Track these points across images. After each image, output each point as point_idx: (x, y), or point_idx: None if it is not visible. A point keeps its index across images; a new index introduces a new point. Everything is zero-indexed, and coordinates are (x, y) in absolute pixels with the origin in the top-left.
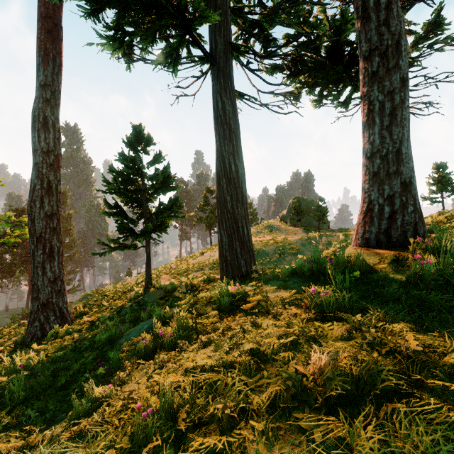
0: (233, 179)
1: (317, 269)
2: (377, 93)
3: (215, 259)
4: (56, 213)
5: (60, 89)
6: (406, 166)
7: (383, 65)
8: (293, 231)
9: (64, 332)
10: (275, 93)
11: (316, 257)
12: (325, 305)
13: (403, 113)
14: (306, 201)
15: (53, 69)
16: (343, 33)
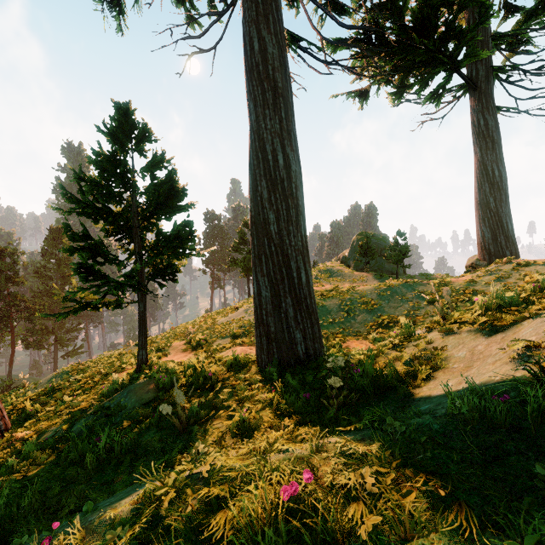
0: (280, 180)
1: None
2: None
3: (252, 319)
4: None
5: None
6: None
7: None
8: (360, 278)
9: None
10: (351, 44)
11: None
12: None
13: None
14: (375, 237)
15: None
16: None
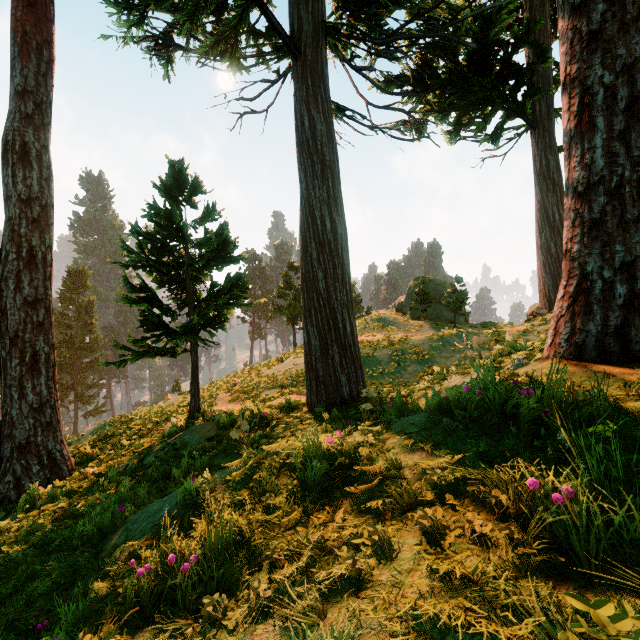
0: (327, 242)
1: (495, 407)
2: (599, 71)
3: (300, 370)
4: (43, 299)
5: (51, 101)
6: None
7: (613, 17)
8: (416, 327)
9: (45, 497)
10: (394, 108)
11: (489, 381)
12: (564, 521)
13: None
14: (433, 282)
15: (38, 66)
16: (494, 27)
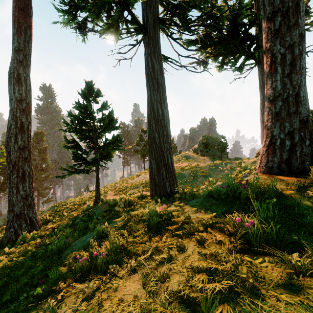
0: (160, 120)
1: (231, 193)
2: (279, 47)
3: (147, 180)
4: (27, 147)
5: (31, 54)
6: (304, 107)
7: (284, 23)
8: (202, 159)
9: (30, 238)
10: (191, 57)
11: (230, 183)
12: (250, 234)
13: (301, 63)
14: (211, 138)
15: (25, 38)
16: (239, 17)
